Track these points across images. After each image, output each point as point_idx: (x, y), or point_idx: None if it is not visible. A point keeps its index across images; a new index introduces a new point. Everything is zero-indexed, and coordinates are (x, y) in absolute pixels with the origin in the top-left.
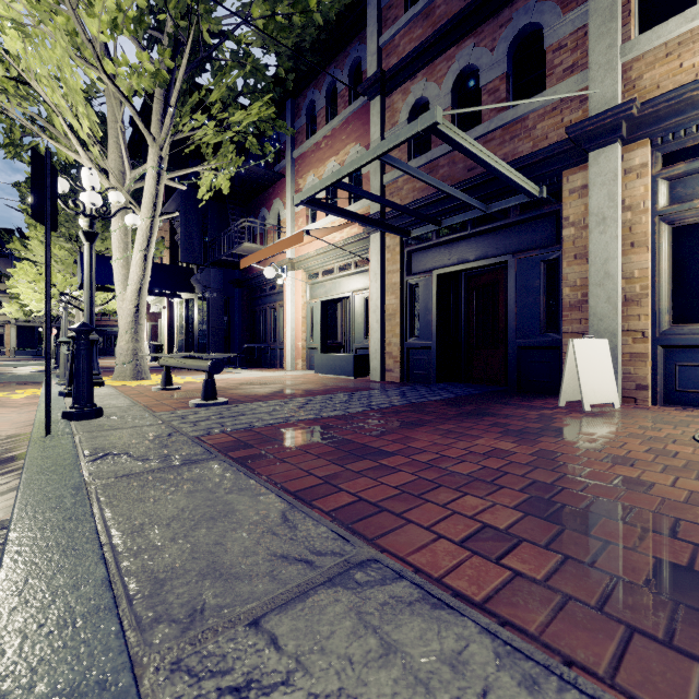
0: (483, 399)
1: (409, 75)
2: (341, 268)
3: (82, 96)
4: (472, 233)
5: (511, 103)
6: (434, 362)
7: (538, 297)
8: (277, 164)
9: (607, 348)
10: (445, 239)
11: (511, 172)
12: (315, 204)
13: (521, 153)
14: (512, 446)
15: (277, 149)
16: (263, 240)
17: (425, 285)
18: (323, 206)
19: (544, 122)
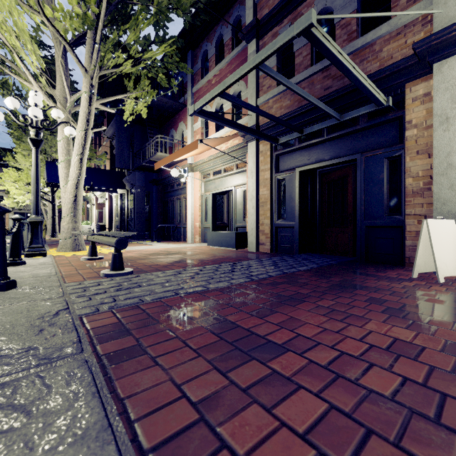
0: (341, 269)
1: (277, 22)
2: (226, 169)
3: (28, 35)
4: (327, 138)
5: (374, 14)
6: (296, 237)
7: (383, 187)
8: (182, 97)
9: (455, 228)
10: (305, 144)
11: (367, 81)
12: (205, 114)
13: (369, 72)
14: (407, 332)
15: (181, 86)
16: (172, 152)
17: (289, 180)
18: (212, 116)
19: (389, 45)
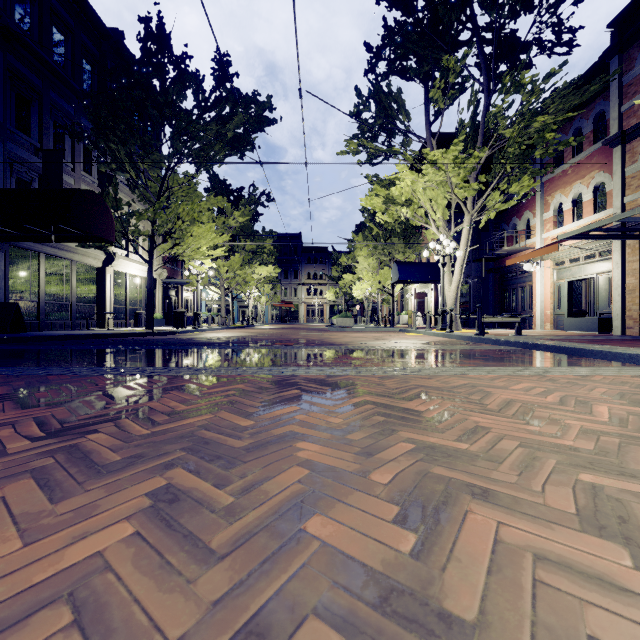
0: None
1: None
2: (585, 257)
3: (443, 206)
4: None
5: None
6: None
7: None
8: None
9: None
10: None
11: None
12: (571, 238)
13: None
14: None
15: None
16: (513, 239)
17: None
18: (576, 237)
19: None
